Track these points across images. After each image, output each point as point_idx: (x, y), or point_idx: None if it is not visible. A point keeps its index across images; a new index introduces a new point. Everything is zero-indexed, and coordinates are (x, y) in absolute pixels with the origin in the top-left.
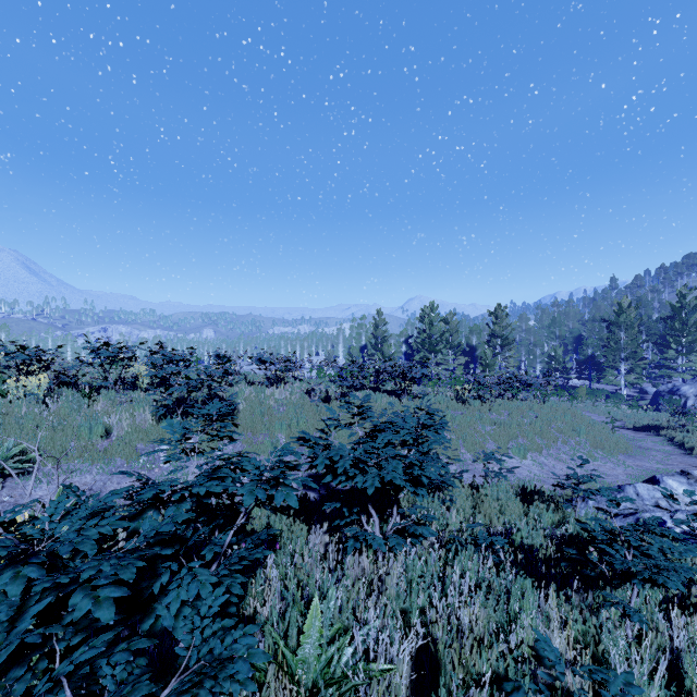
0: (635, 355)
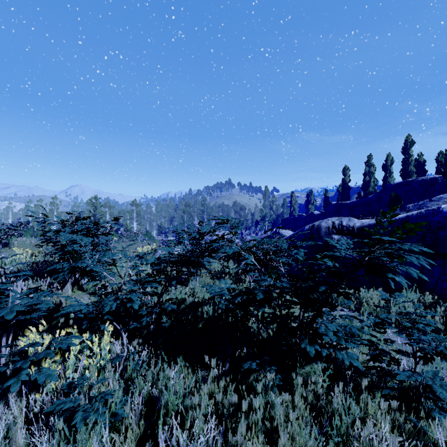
0: (190, 225)
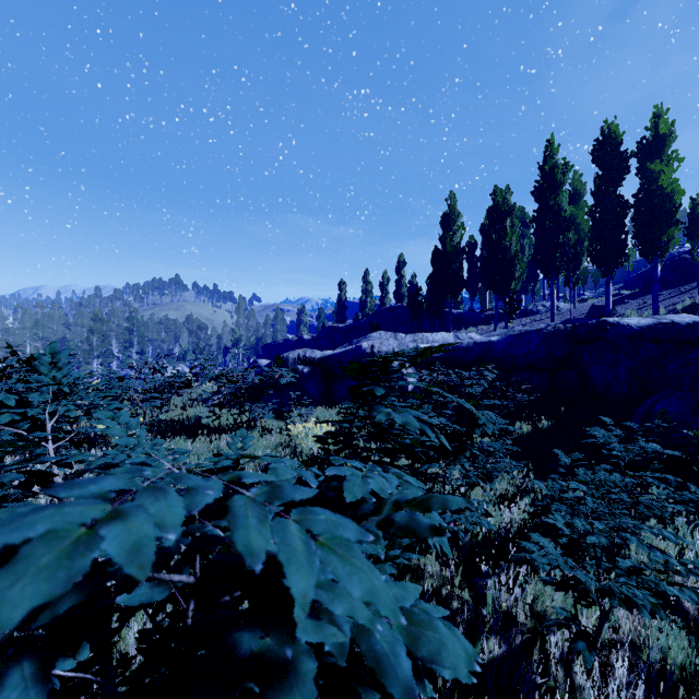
0: (104, 354)
